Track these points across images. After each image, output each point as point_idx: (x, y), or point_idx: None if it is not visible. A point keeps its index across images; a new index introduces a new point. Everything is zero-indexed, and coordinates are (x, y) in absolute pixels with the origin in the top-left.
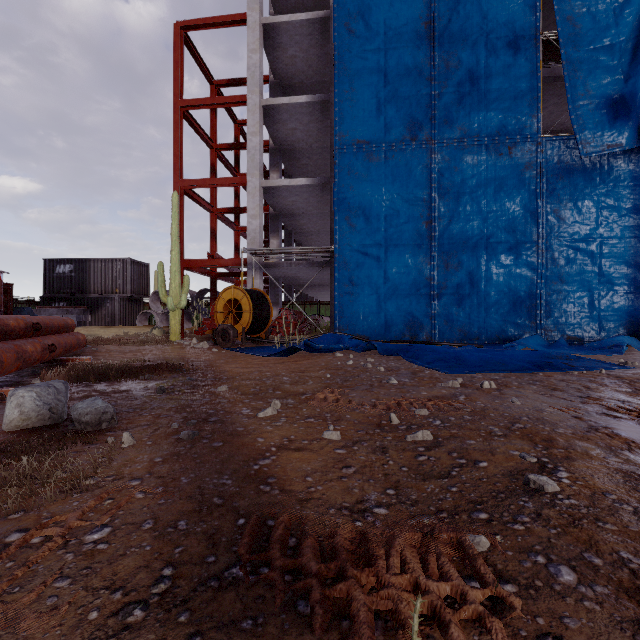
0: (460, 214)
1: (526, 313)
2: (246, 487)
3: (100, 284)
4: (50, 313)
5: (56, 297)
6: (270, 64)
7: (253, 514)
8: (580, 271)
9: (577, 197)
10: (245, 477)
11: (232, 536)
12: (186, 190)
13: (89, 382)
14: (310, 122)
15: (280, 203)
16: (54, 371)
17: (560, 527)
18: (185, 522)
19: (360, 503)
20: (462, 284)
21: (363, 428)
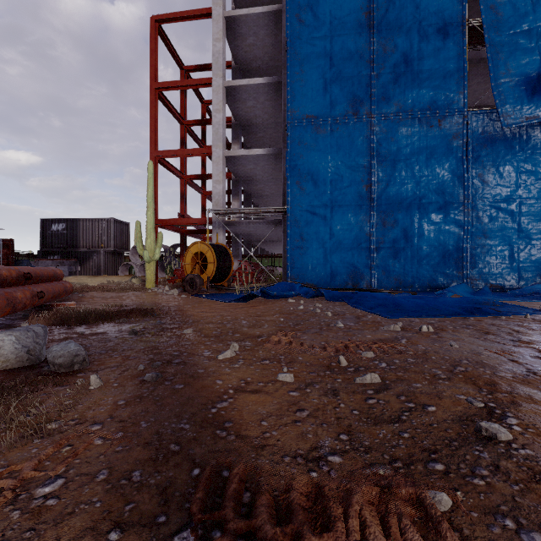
0: (396, 178)
1: (454, 264)
2: (203, 432)
3: (88, 240)
4: (46, 264)
5: (51, 251)
6: (232, 51)
7: (208, 463)
8: (501, 228)
9: (499, 163)
10: (203, 421)
11: (185, 490)
12: (160, 159)
13: (71, 325)
14: (266, 101)
15: (240, 170)
16: (40, 315)
17: (522, 482)
18: (140, 472)
19: (314, 450)
20: (398, 239)
21: (314, 370)
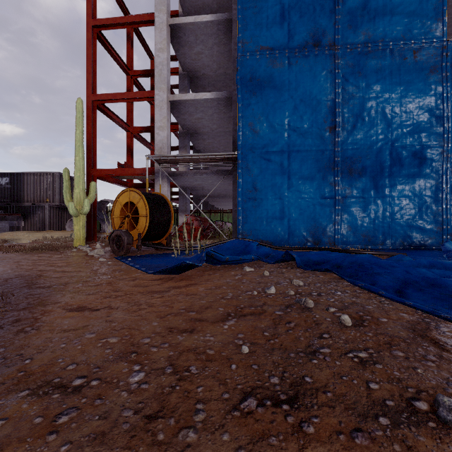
0: (364, 119)
1: (431, 218)
2: None
3: (33, 194)
4: None
5: None
6: None
7: None
8: None
9: None
10: None
11: None
12: (100, 106)
13: None
14: (214, 45)
15: (187, 120)
16: None
17: None
18: None
19: None
20: (366, 189)
21: None
